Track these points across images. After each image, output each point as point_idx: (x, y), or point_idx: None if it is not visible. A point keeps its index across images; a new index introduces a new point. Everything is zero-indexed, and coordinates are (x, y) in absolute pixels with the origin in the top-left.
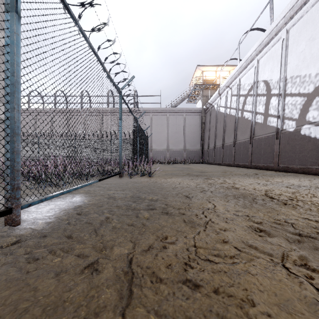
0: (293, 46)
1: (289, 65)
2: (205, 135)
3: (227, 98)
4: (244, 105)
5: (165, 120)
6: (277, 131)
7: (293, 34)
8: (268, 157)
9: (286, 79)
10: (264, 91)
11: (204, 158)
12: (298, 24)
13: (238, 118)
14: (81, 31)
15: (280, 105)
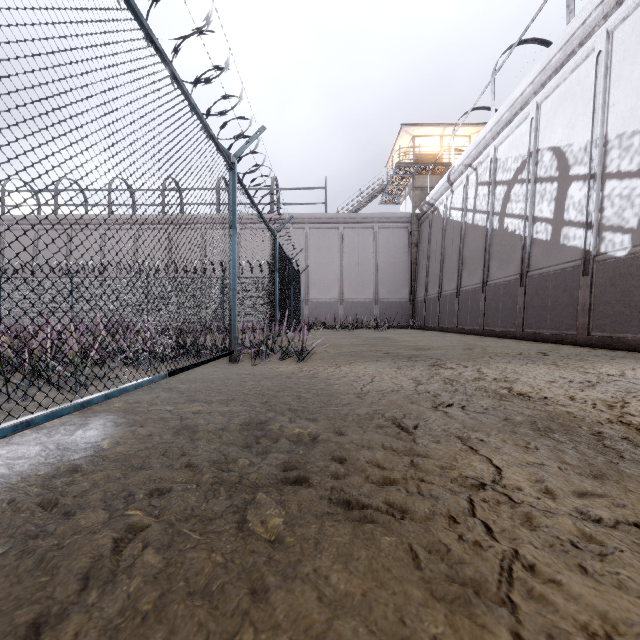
0: (624, 65)
1: (613, 108)
2: (418, 270)
3: (467, 190)
4: (507, 204)
5: (335, 240)
6: (585, 257)
7: (624, 40)
8: (563, 315)
9: (606, 141)
10: (554, 171)
11: (417, 317)
12: (635, 16)
13: (492, 233)
14: None
15: (592, 200)
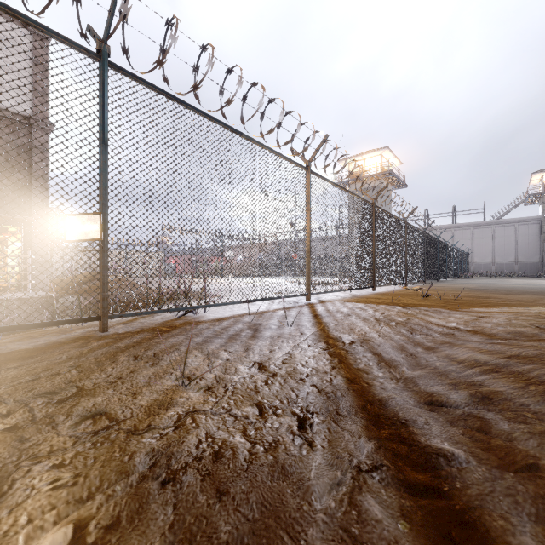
0: None
1: None
2: (544, 246)
3: None
4: None
5: (489, 233)
6: None
7: None
8: None
9: None
10: None
11: (543, 271)
12: None
13: None
14: (455, 249)
15: None
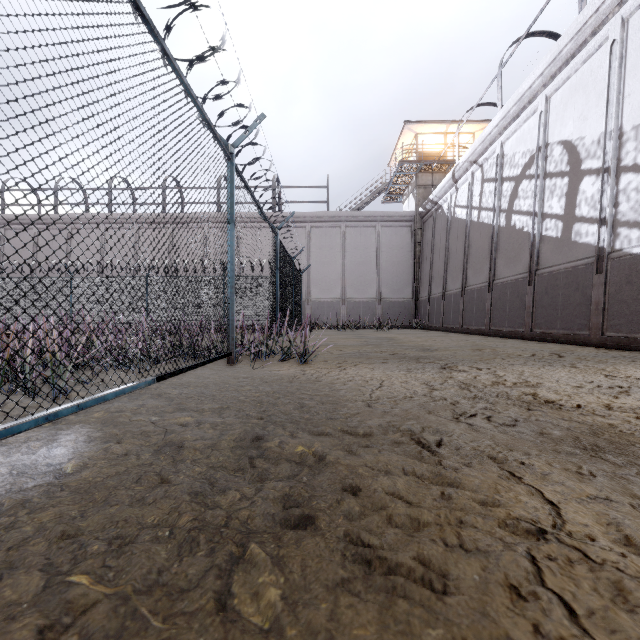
0: None
1: (629, 99)
2: (421, 269)
3: (472, 187)
4: (515, 201)
5: (337, 238)
6: (598, 254)
7: None
8: (575, 314)
9: (621, 133)
10: (565, 165)
11: (421, 317)
12: None
13: (499, 230)
14: None
15: (606, 195)
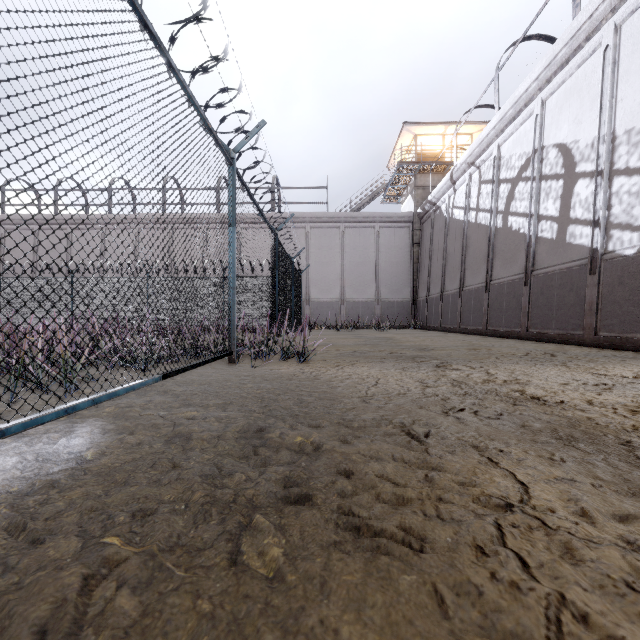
0: (633, 59)
1: (622, 103)
2: (420, 270)
3: (470, 189)
4: (511, 203)
5: (336, 239)
6: (592, 256)
7: (633, 33)
8: (569, 315)
9: (614, 137)
10: (560, 168)
11: (419, 317)
12: None
13: (496, 231)
14: None
15: (599, 198)
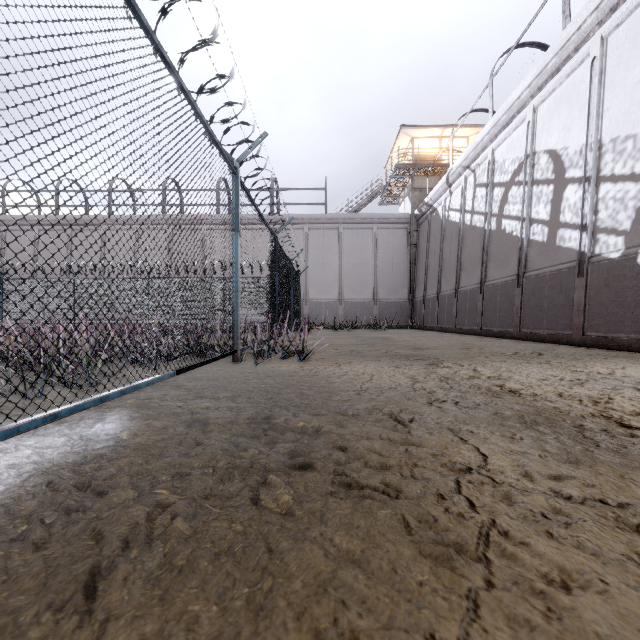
0: (618, 71)
1: (608, 113)
2: (417, 271)
3: (466, 192)
4: (505, 206)
5: (335, 240)
6: (580, 259)
7: (618, 46)
8: (559, 315)
9: (601, 145)
10: (550, 173)
11: (416, 317)
12: (629, 23)
13: (490, 234)
14: None
15: (587, 203)
